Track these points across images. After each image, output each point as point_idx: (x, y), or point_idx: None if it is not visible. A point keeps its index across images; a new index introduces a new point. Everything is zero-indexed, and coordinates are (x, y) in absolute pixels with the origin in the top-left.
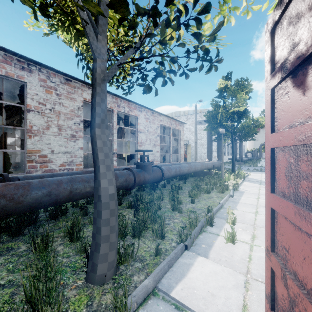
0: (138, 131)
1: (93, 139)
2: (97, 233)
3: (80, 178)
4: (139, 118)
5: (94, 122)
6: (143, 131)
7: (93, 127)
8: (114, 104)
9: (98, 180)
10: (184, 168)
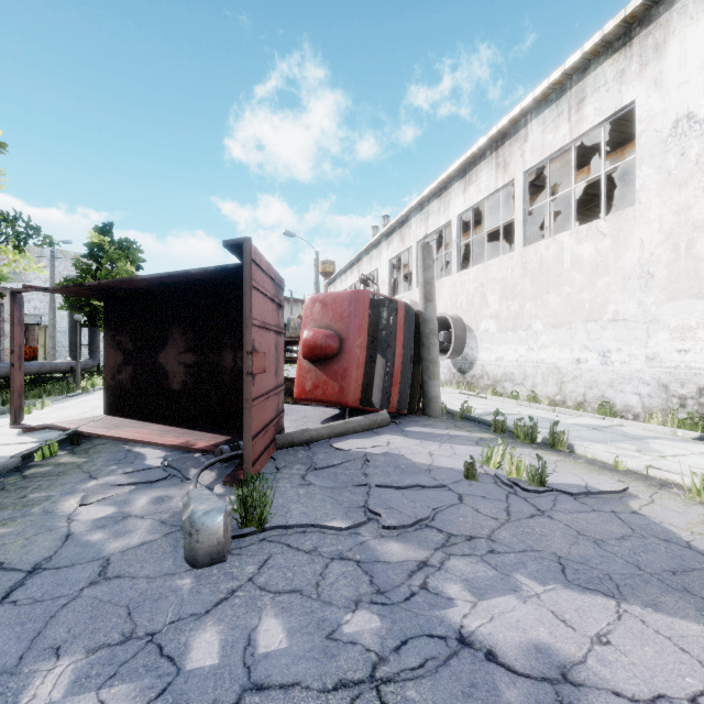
0: None
1: None
2: None
3: None
4: None
5: None
6: None
7: None
8: None
9: None
10: None
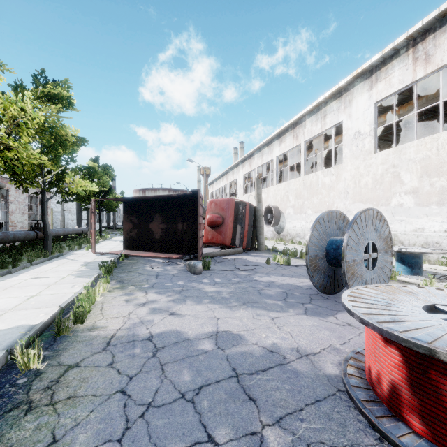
0: (9, 202)
1: (44, 219)
2: (47, 244)
3: (19, 233)
4: (11, 190)
5: (45, 214)
6: (13, 201)
7: (44, 215)
8: None
9: (46, 230)
10: (60, 231)
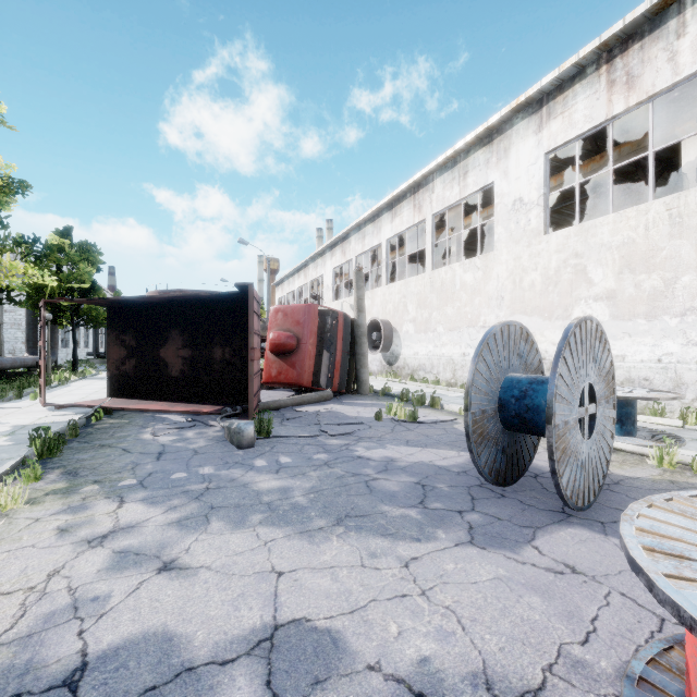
0: None
1: None
2: None
3: None
4: None
5: None
6: None
7: None
8: None
9: None
10: None
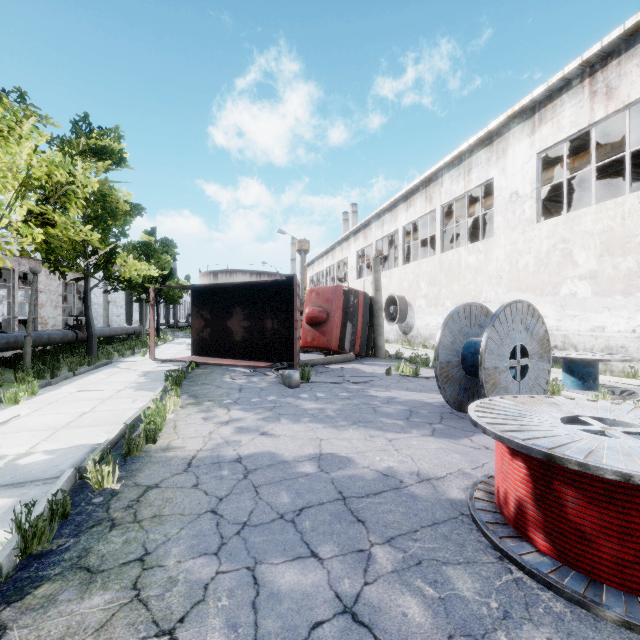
0: (38, 291)
1: (87, 314)
2: (91, 347)
3: (54, 333)
4: (40, 275)
5: (88, 308)
6: (44, 290)
7: (87, 309)
8: (16, 263)
9: (91, 329)
10: (106, 331)
